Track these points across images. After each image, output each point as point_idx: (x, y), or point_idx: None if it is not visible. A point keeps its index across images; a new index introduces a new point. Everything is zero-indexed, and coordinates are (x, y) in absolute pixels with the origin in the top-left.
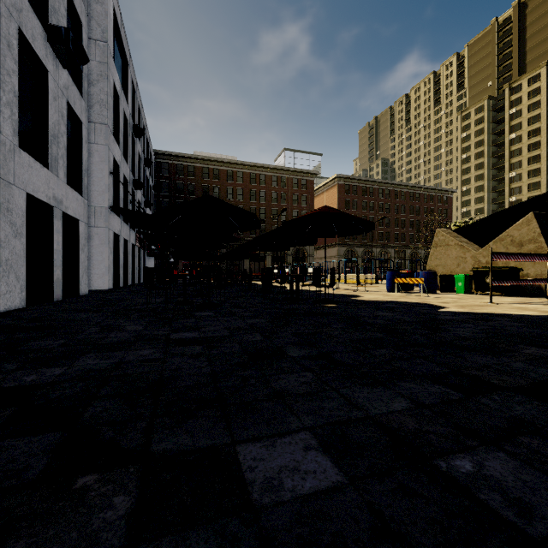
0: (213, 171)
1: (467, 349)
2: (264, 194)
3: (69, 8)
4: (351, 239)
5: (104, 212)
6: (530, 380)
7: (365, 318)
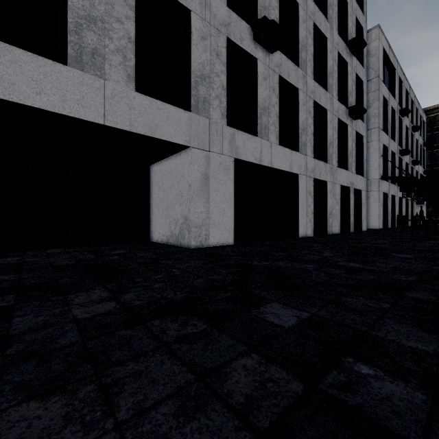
0: None
1: None
2: None
3: (356, 80)
4: None
5: (376, 182)
6: None
7: None
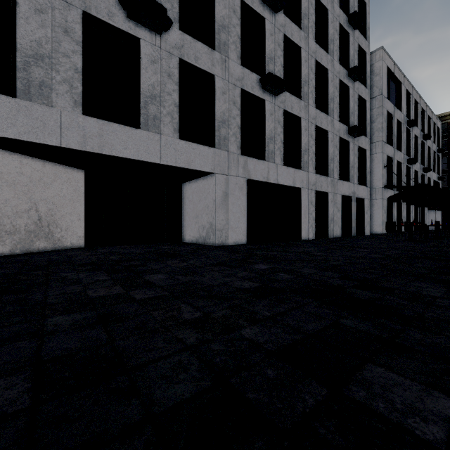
0: None
1: None
2: None
3: (360, 99)
4: None
5: (379, 190)
6: None
7: None
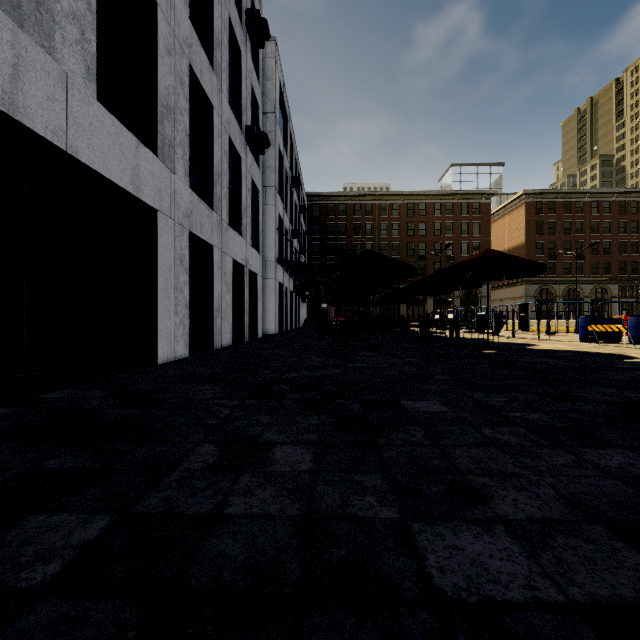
0: (365, 207)
1: (600, 385)
2: (424, 226)
3: (251, 98)
4: (546, 273)
5: (272, 265)
6: (625, 400)
7: (521, 362)
